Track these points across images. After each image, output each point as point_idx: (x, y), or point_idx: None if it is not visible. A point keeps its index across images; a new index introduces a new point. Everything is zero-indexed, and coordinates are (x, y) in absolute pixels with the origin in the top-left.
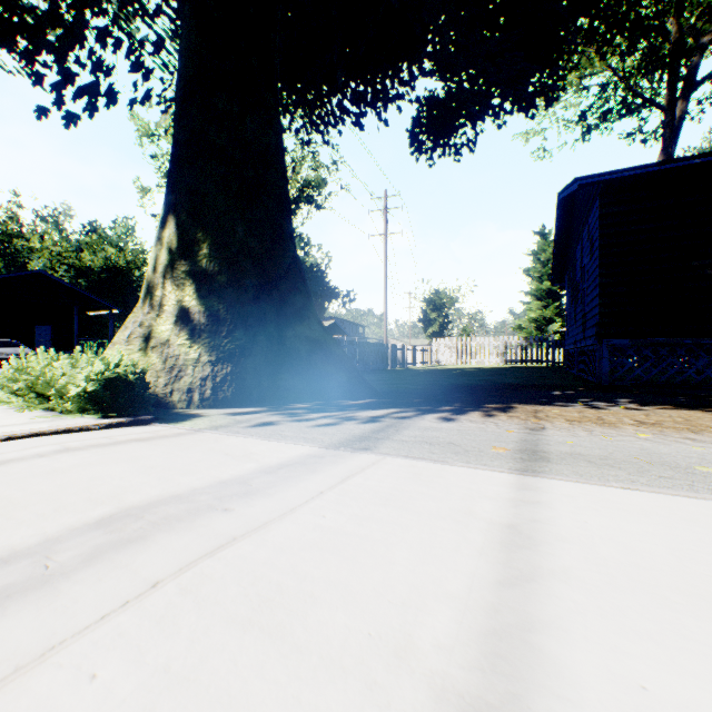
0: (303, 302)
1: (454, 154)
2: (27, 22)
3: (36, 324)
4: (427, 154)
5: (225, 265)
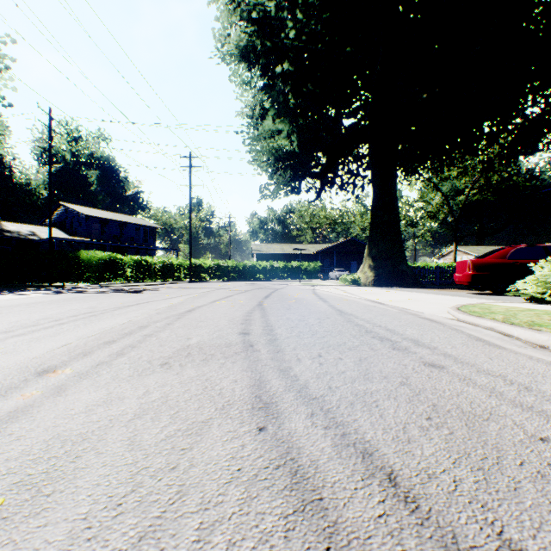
0: (400, 260)
1: (542, 150)
2: (344, 183)
3: (350, 261)
4: (523, 155)
5: (377, 254)
